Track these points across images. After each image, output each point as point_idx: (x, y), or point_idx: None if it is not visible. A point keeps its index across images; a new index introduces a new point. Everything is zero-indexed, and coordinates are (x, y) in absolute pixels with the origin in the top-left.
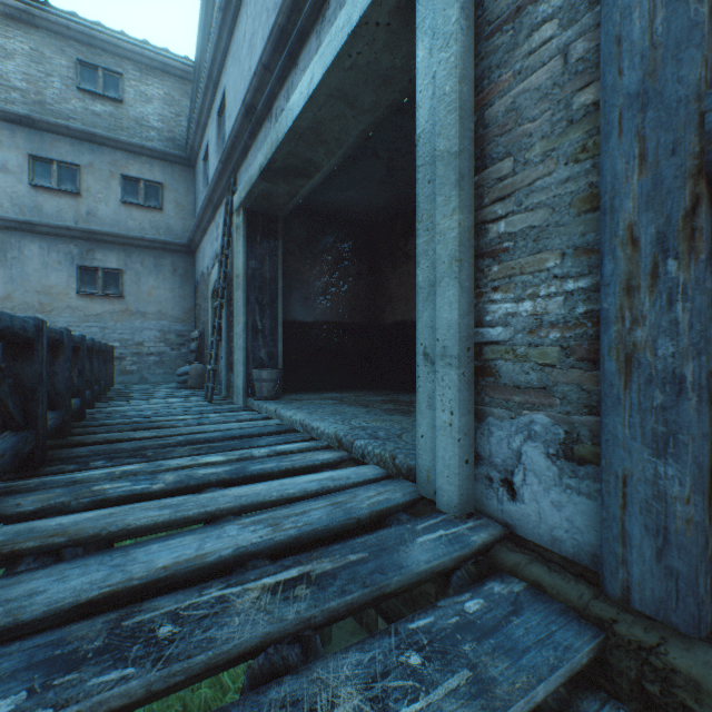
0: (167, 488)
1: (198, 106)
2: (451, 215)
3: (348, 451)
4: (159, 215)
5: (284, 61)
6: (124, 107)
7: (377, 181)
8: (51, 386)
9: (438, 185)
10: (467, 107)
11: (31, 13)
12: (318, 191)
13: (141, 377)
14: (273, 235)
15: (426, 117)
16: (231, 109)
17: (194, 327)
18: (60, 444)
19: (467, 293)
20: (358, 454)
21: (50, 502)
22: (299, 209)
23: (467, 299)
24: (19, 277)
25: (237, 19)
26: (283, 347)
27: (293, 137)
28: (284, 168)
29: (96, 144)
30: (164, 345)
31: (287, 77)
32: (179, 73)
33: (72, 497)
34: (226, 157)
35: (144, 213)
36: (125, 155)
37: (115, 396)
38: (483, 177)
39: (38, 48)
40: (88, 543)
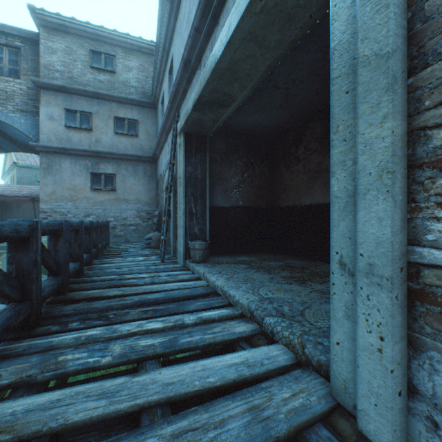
0: (113, 362)
1: (157, 69)
2: (380, 122)
3: (259, 323)
4: (136, 139)
5: (209, 22)
6: (116, 75)
7: (276, 106)
8: (52, 261)
9: (362, 92)
10: (400, 2)
11: (65, 26)
12: (233, 117)
13: (126, 239)
14: (202, 149)
15: (343, 28)
16: (176, 67)
17: (156, 208)
18: (59, 300)
19: (400, 207)
20: (268, 330)
21: (22, 374)
22: (220, 130)
23: (400, 214)
24: (59, 181)
25: (179, 6)
26: (209, 224)
27: (215, 77)
28: (209, 101)
29: (100, 99)
30: (138, 219)
31: (211, 34)
32: (147, 51)
33: (40, 370)
34: (172, 99)
35: (127, 139)
36: (116, 104)
37: (107, 254)
38: (422, 77)
39: (69, 46)
40: (31, 438)
